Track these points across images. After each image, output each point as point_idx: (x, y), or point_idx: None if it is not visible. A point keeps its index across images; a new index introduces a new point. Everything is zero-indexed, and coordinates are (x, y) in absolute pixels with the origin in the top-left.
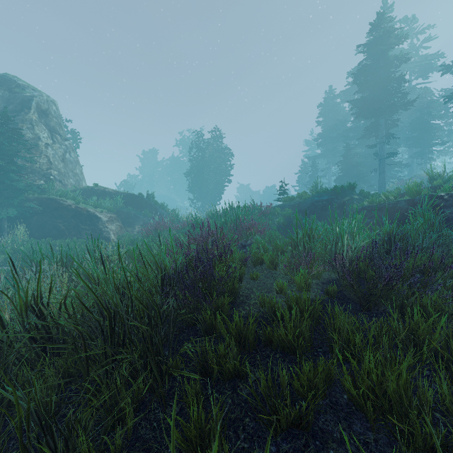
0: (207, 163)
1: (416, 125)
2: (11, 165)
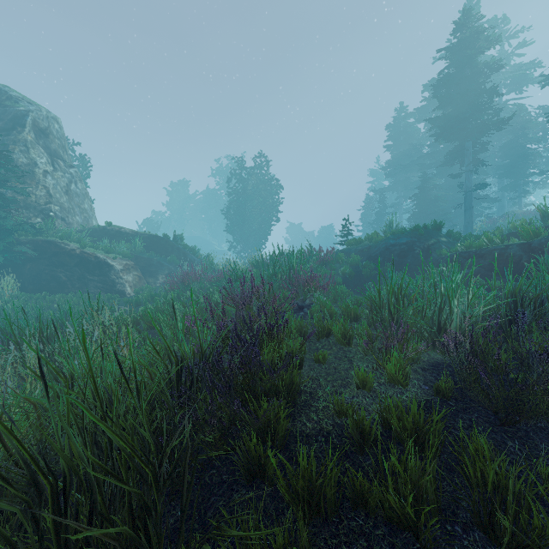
0: (250, 196)
1: (508, 150)
2: None
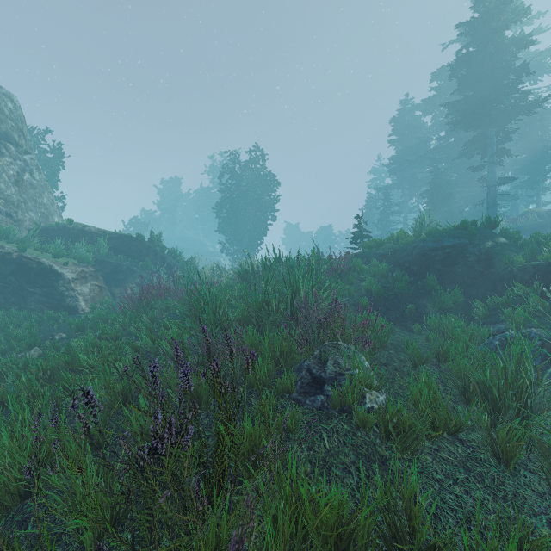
0: (244, 193)
1: (526, 144)
2: None
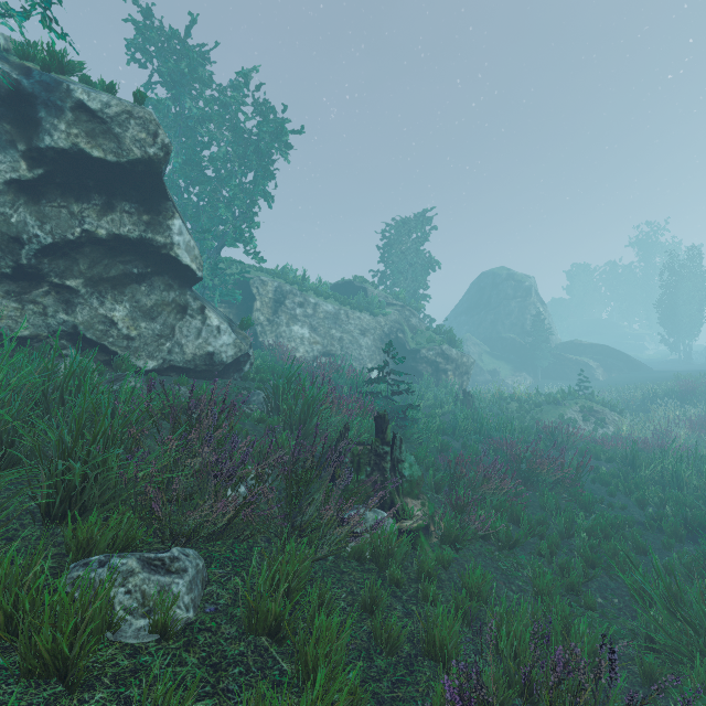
0: (681, 291)
1: None
2: (547, 339)
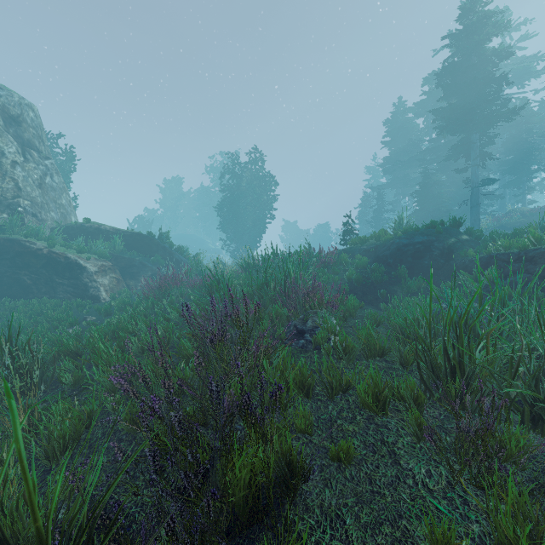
0: (244, 193)
1: (512, 146)
2: None
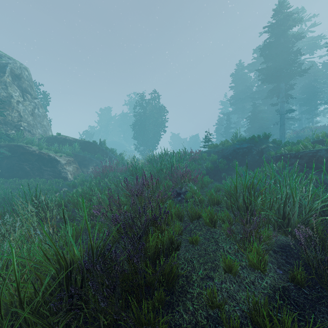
0: (148, 117)
1: (305, 89)
2: None
